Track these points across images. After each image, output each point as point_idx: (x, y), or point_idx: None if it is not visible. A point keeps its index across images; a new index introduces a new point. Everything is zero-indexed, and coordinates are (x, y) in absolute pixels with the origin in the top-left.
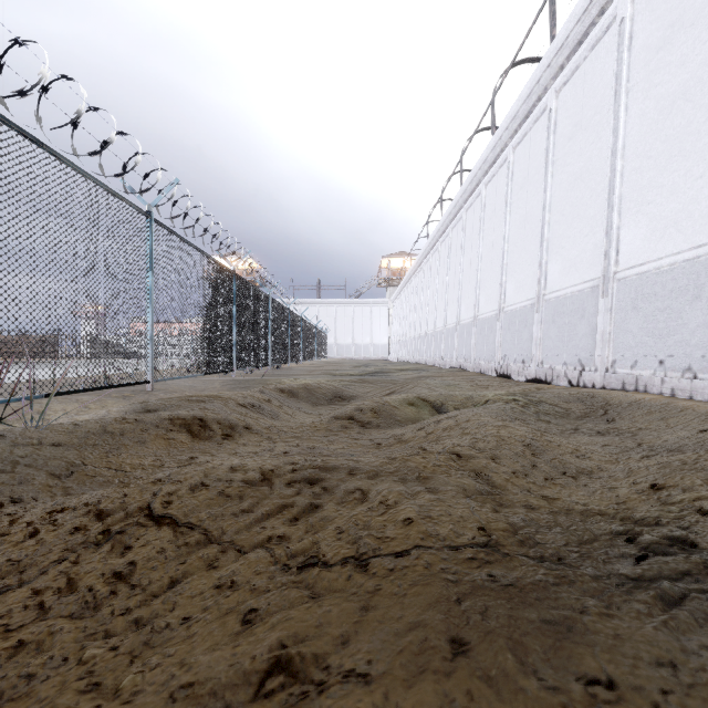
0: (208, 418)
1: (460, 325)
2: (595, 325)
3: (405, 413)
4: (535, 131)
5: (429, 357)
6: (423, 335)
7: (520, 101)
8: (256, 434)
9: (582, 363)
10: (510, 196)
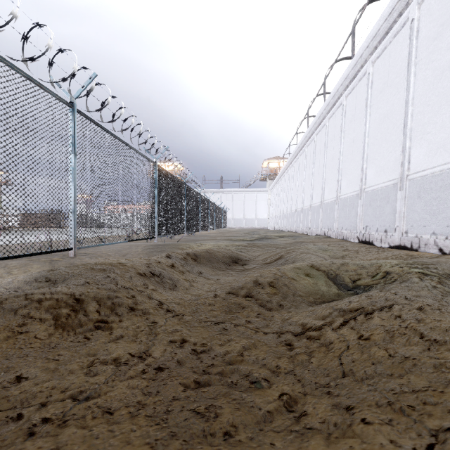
0: (88, 297)
1: (324, 204)
2: None
3: (304, 286)
4: (395, 42)
5: (298, 227)
6: (293, 212)
7: (381, 20)
8: (139, 317)
9: None
10: (370, 100)
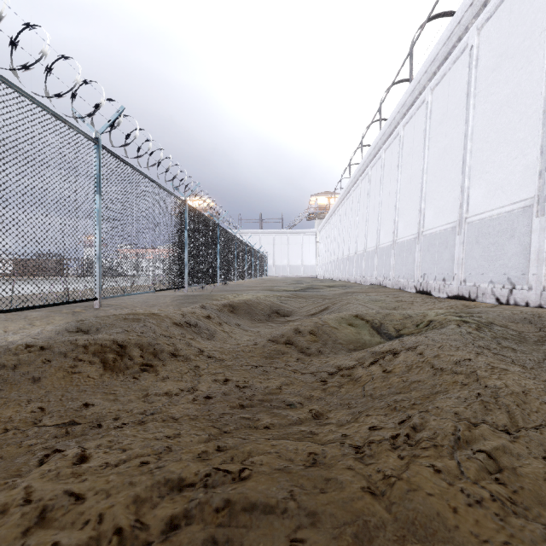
0: (130, 344)
1: (380, 248)
2: (528, 244)
3: (345, 334)
4: (455, 70)
5: (351, 276)
6: (345, 257)
7: (440, 44)
8: (182, 362)
9: (512, 281)
10: (428, 132)
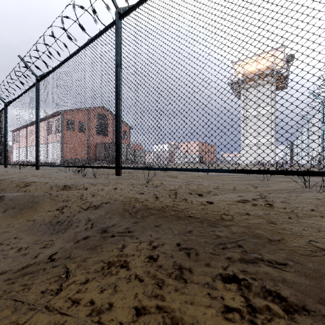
0: None
1: None
2: None
3: None
4: None
5: None
6: None
7: None
8: None
9: None
10: None
